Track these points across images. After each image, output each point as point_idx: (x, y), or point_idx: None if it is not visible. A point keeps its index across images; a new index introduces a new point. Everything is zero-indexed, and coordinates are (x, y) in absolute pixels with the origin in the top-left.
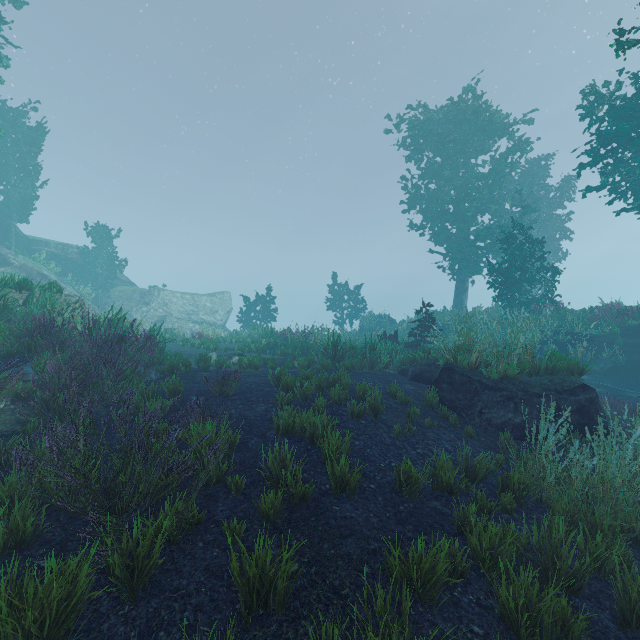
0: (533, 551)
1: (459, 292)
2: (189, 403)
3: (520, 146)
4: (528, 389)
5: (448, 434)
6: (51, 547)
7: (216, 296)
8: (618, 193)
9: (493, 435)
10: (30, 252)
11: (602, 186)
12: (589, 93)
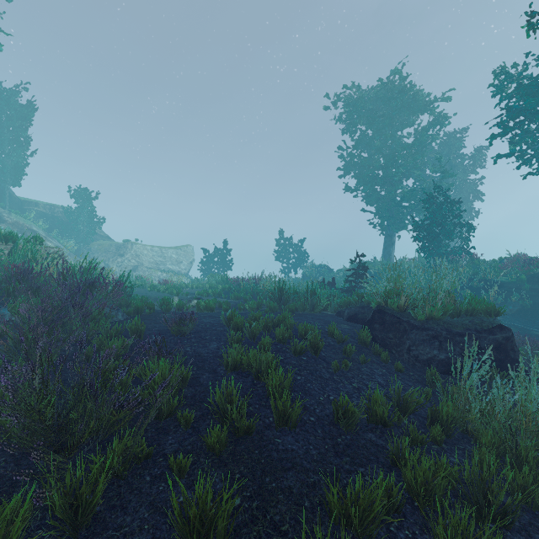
0: (463, 482)
1: (387, 245)
2: (142, 343)
3: (439, 120)
4: (451, 329)
5: (380, 369)
6: (2, 483)
7: (181, 249)
8: (525, 159)
9: (420, 370)
10: (22, 211)
11: (511, 153)
12: (500, 73)
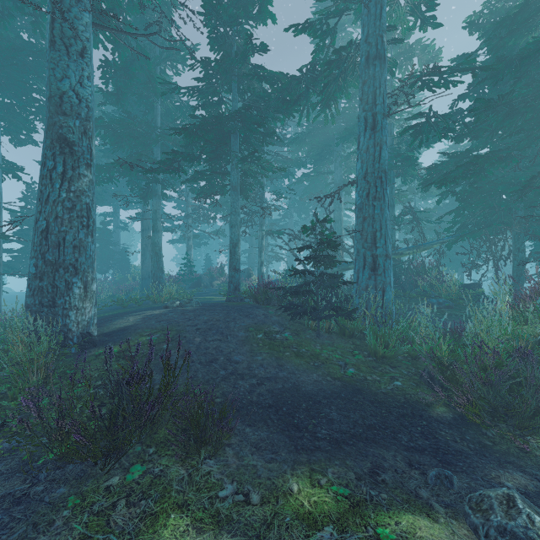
0: None
1: None
2: None
3: None
4: None
5: None
6: None
7: None
8: None
9: None
10: None
11: None
12: None
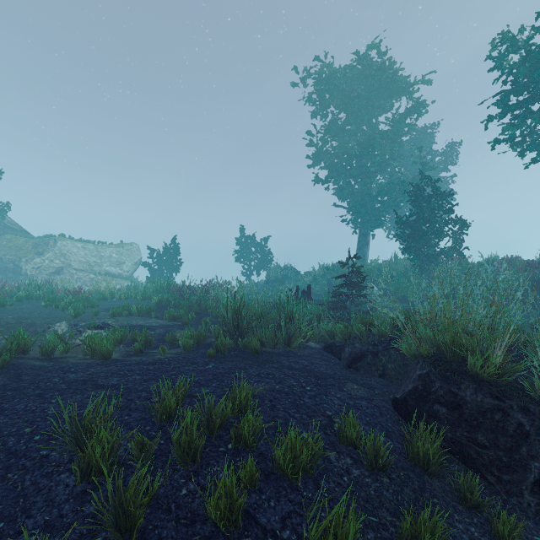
0: None
1: (361, 245)
2: None
3: (418, 107)
4: None
5: None
6: None
7: (123, 247)
8: (526, 145)
9: None
10: None
11: (510, 138)
12: (505, 38)
